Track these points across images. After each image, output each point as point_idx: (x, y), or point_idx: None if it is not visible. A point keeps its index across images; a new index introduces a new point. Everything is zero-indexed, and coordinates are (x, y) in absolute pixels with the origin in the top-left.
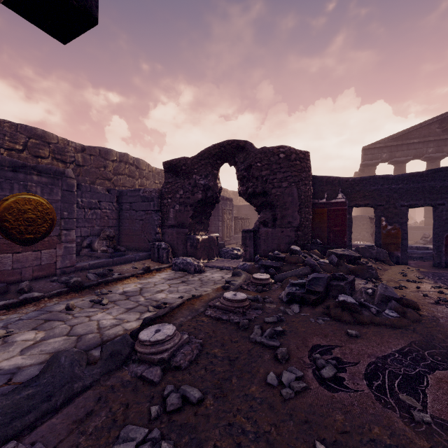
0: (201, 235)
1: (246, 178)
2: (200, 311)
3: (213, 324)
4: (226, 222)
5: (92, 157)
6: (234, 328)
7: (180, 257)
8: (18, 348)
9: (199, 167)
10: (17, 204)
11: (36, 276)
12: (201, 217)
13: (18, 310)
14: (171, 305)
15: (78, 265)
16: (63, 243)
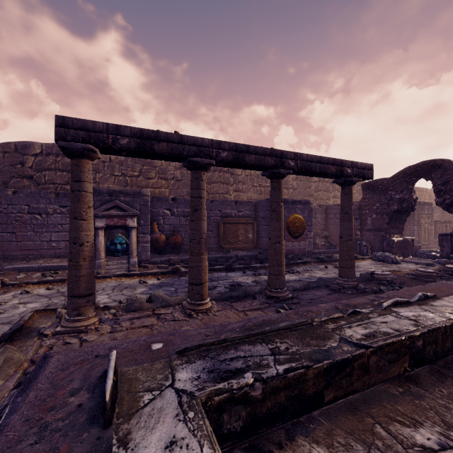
0: (396, 237)
1: (442, 191)
2: (401, 276)
3: (410, 280)
4: (423, 227)
5: (302, 182)
6: (424, 282)
7: (379, 252)
8: (321, 274)
9: (395, 185)
10: (293, 219)
11: (298, 254)
12: (395, 223)
13: (305, 265)
14: (383, 271)
15: (313, 251)
16: (308, 239)
